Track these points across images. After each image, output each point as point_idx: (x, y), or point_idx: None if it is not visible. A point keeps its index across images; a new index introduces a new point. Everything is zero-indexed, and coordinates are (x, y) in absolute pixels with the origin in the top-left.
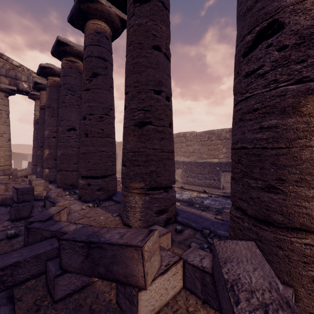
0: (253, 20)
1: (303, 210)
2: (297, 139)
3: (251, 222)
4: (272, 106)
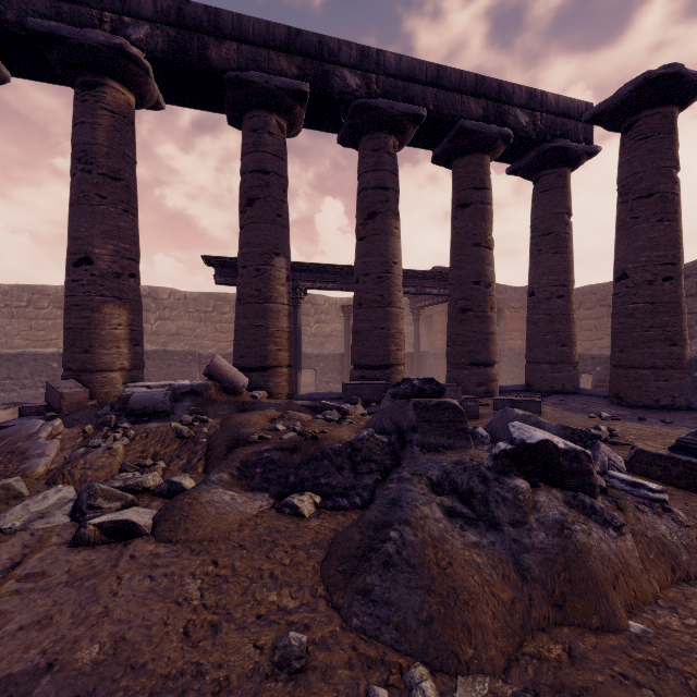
0: (78, 249)
1: (102, 360)
2: (100, 325)
3: (76, 374)
4: (88, 306)
